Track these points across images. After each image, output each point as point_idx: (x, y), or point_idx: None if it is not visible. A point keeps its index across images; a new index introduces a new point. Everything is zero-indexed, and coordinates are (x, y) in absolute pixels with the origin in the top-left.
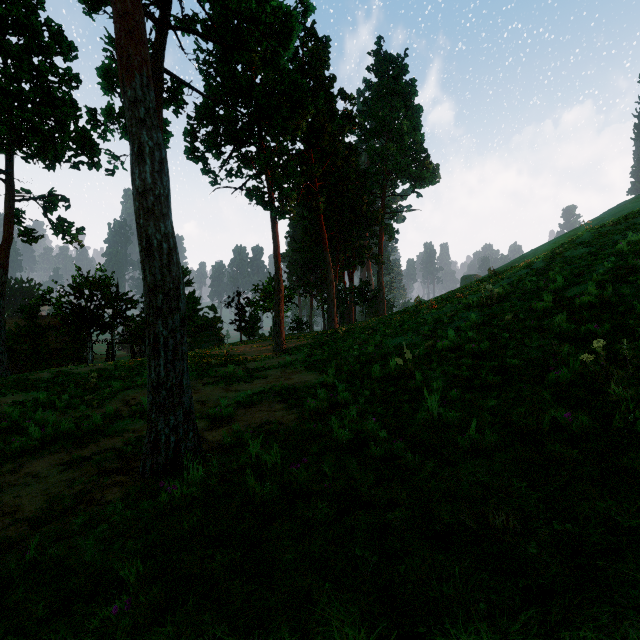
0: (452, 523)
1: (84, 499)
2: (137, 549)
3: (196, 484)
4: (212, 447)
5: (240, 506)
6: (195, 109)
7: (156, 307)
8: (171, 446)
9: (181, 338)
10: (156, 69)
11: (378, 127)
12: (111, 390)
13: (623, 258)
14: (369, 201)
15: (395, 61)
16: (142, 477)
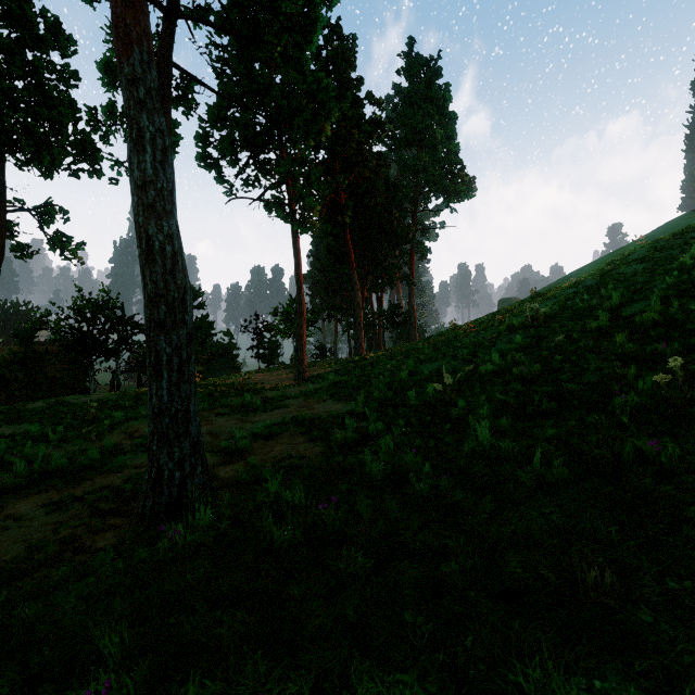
0: (525, 578)
1: (71, 546)
2: (128, 609)
3: (203, 528)
4: (224, 484)
5: (256, 555)
6: (208, 111)
7: (158, 320)
8: (175, 483)
9: (188, 357)
10: (163, 62)
11: (409, 136)
12: (112, 421)
13: (687, 272)
14: (399, 216)
15: (428, 64)
16: (141, 519)
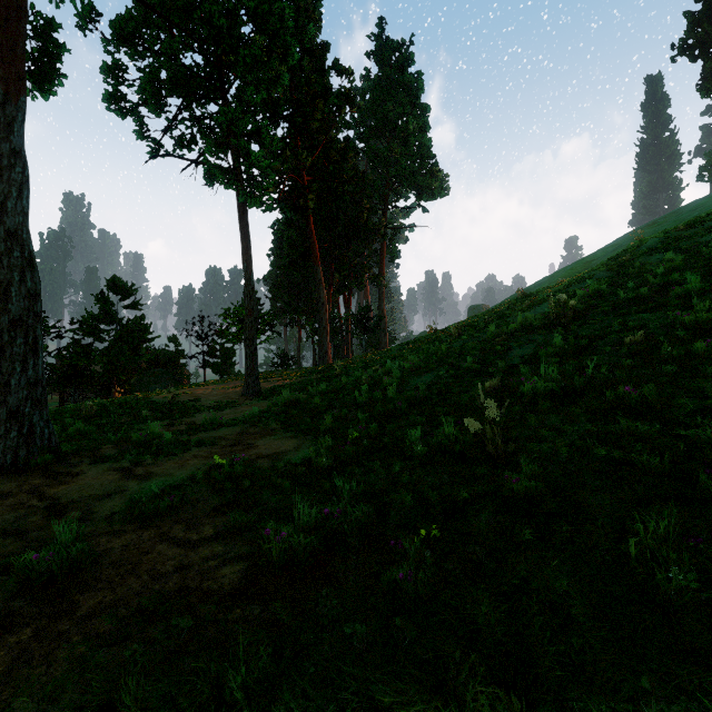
0: None
1: None
2: None
3: None
4: None
5: None
6: None
7: None
8: None
9: None
10: None
11: (379, 124)
12: None
13: None
14: (370, 208)
15: (399, 48)
16: None
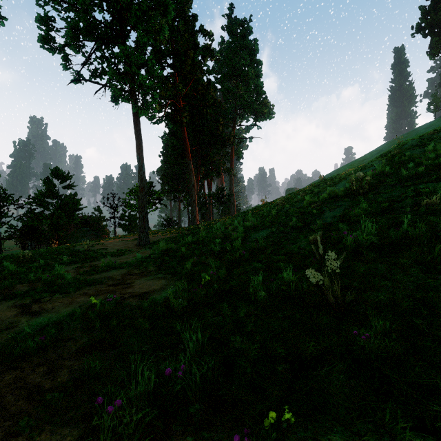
0: None
1: None
2: None
3: None
4: None
5: None
6: None
7: None
8: None
9: None
10: None
11: (230, 72)
12: None
13: None
14: (224, 124)
15: (243, 23)
16: None
